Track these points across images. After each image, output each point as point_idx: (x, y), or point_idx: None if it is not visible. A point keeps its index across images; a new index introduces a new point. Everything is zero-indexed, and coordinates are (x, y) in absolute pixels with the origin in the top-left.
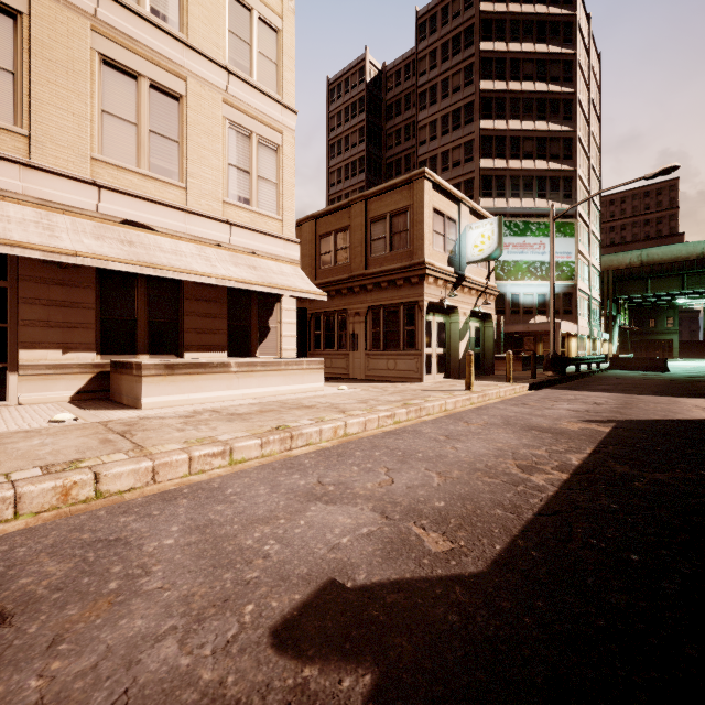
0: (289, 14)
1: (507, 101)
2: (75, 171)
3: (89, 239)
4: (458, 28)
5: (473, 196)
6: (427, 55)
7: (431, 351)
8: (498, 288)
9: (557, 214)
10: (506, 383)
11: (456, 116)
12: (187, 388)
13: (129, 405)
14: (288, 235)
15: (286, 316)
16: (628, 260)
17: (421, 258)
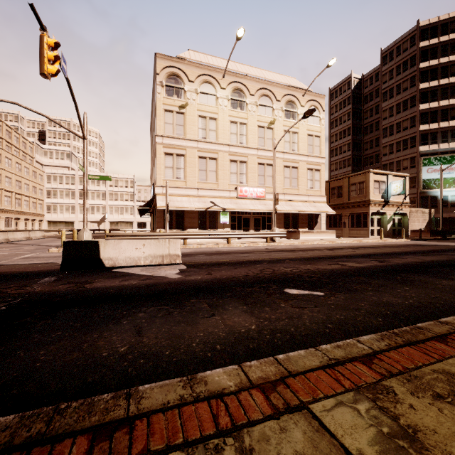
0: (323, 130)
1: (438, 91)
2: (280, 191)
3: (286, 206)
4: (406, 57)
5: (415, 145)
6: (387, 72)
7: (374, 228)
8: (432, 193)
9: None
10: (401, 239)
11: (405, 103)
12: (306, 236)
13: (295, 239)
14: (322, 194)
15: (322, 218)
16: None
17: (368, 198)
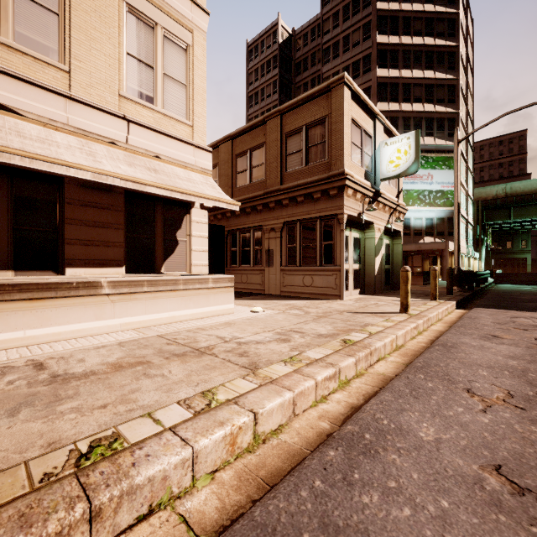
0: None
1: (400, 53)
2: None
3: None
4: None
5: None
6: (331, 16)
7: (348, 267)
8: None
9: (443, 150)
10: (432, 301)
11: (356, 66)
12: (22, 321)
13: None
14: (198, 142)
15: (197, 229)
16: (494, 192)
17: (340, 168)
